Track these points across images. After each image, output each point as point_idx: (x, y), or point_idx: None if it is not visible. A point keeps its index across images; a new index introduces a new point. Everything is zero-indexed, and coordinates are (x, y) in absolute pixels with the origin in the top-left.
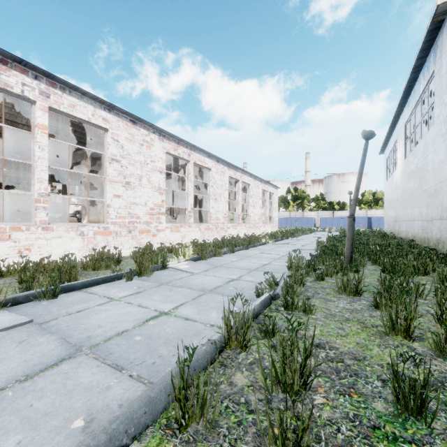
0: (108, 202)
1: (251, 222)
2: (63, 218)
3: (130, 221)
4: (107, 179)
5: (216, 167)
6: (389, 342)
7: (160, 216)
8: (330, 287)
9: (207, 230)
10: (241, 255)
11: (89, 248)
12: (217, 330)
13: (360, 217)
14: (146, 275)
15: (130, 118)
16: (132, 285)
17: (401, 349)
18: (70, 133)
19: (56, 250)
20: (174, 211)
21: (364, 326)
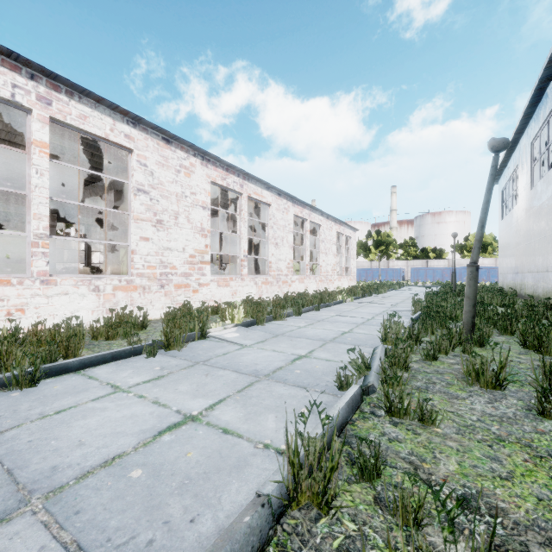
0: (133, 247)
1: (323, 274)
2: (84, 269)
3: (162, 272)
4: (132, 217)
5: (277, 202)
6: None
7: (203, 266)
8: (448, 371)
9: (265, 285)
10: (310, 319)
11: (107, 309)
12: (275, 458)
13: (463, 268)
14: (176, 348)
15: (163, 135)
16: (153, 364)
17: None
18: (86, 157)
19: (61, 311)
20: (223, 260)
21: (534, 455)
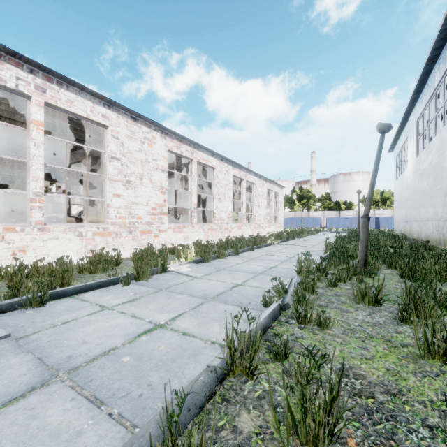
0: (108, 202)
1: (256, 222)
2: (65, 218)
3: (130, 221)
4: (107, 178)
5: (220, 166)
6: (426, 368)
7: (162, 216)
8: (344, 294)
9: (210, 231)
10: (246, 257)
11: (88, 250)
12: (219, 349)
13: None
14: (144, 279)
15: (131, 115)
16: (128, 290)
17: (444, 379)
18: (69, 130)
19: (53, 252)
20: (177, 211)
21: (391, 345)
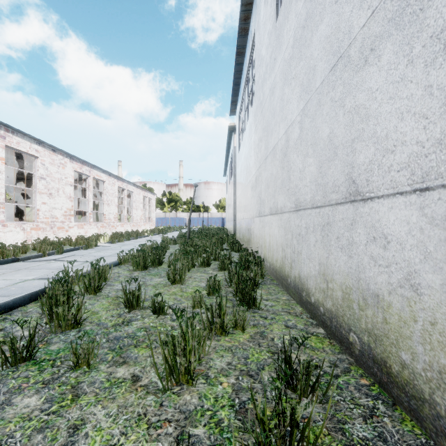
0: (38, 208)
1: (135, 221)
2: None
3: (52, 220)
4: (37, 191)
5: (108, 179)
6: None
7: (71, 217)
8: (178, 246)
9: (102, 228)
10: (135, 241)
11: (28, 239)
12: None
13: (217, 218)
14: (91, 248)
15: (52, 148)
16: (90, 250)
17: None
18: None
19: (9, 240)
20: None
21: None
